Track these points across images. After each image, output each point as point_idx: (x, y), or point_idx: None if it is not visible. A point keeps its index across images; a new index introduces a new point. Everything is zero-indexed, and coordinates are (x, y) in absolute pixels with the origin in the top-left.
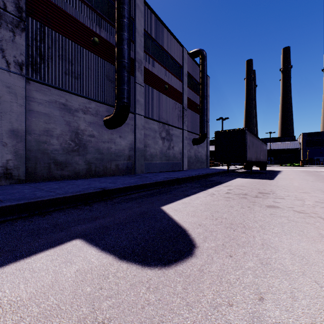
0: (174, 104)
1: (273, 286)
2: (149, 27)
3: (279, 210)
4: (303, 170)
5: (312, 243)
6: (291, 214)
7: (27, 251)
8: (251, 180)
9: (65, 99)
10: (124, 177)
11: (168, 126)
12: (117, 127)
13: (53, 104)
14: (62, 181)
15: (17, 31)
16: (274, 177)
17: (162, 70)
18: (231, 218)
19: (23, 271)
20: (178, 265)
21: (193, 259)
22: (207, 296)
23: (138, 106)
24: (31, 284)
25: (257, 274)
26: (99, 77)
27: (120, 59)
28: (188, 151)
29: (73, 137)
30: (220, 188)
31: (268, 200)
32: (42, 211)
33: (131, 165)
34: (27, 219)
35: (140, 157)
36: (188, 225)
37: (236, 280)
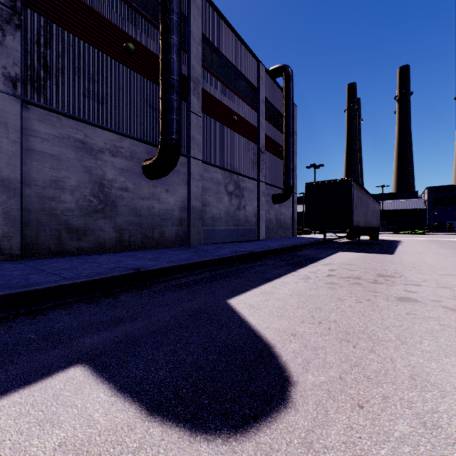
0: (247, 144)
1: None
2: (209, 31)
3: (419, 307)
4: (432, 240)
5: None
6: (441, 313)
7: None
8: (361, 256)
9: (83, 134)
10: (172, 251)
11: (238, 176)
12: (162, 177)
13: (66, 141)
14: (77, 257)
15: (9, 29)
16: (393, 251)
17: (228, 94)
18: (345, 322)
19: None
20: (262, 429)
21: (290, 415)
22: None
23: (193, 145)
24: None
25: (423, 454)
26: (135, 102)
27: (166, 76)
28: (266, 212)
29: (96, 191)
30: (317, 267)
31: (395, 287)
32: (32, 309)
33: (183, 232)
34: (3, 323)
35: (197, 220)
36: (273, 334)
37: None
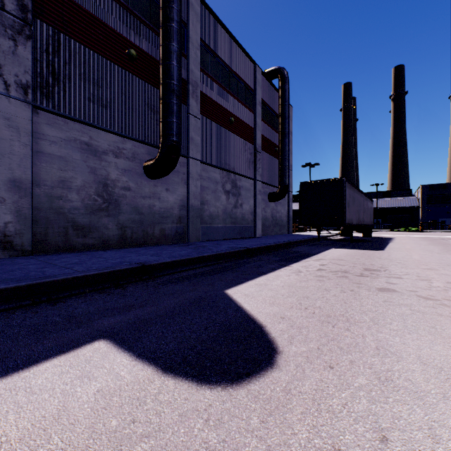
0: (243, 144)
1: (401, 418)
2: (207, 36)
3: (396, 296)
4: (424, 237)
5: (450, 346)
6: (414, 301)
7: (25, 359)
8: (352, 252)
9: (88, 136)
10: (172, 247)
11: (235, 175)
12: (163, 177)
13: (72, 143)
14: (84, 253)
15: (21, 39)
16: (384, 247)
17: (226, 96)
18: (328, 308)
19: (16, 392)
20: (253, 381)
21: (275, 373)
22: (299, 435)
23: (192, 146)
24: (25, 414)
25: (373, 396)
26: (137, 105)
27: (166, 81)
28: (263, 210)
29: (100, 191)
30: (309, 262)
31: (378, 280)
32: (52, 297)
33: (182, 230)
34: (29, 309)
35: (196, 218)
36: (264, 317)
37: (342, 407)
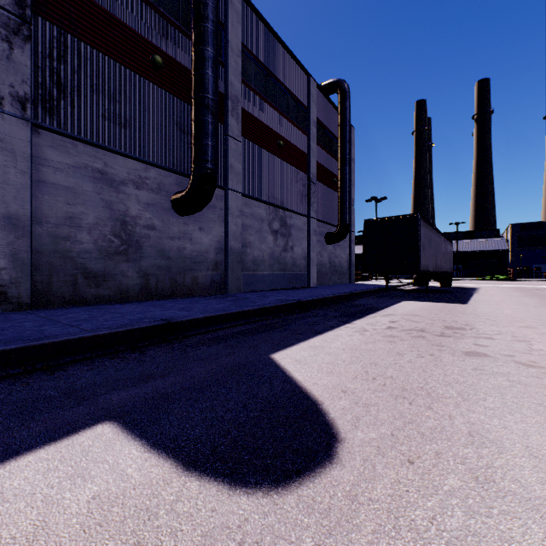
0: (295, 174)
1: (512, 540)
2: (250, 40)
3: (488, 362)
4: (515, 288)
5: None
6: (512, 369)
7: (2, 449)
8: (428, 305)
9: (102, 162)
10: (206, 300)
11: (284, 211)
12: (195, 213)
13: (82, 171)
14: (96, 306)
15: (17, 41)
16: (467, 300)
17: (273, 114)
18: (402, 378)
19: None
20: (305, 483)
21: (335, 470)
22: None
23: (232, 175)
24: None
25: (471, 506)
26: (163, 124)
27: (199, 94)
28: (318, 254)
29: (118, 230)
30: (376, 318)
31: (464, 341)
32: (49, 364)
33: (219, 278)
34: (19, 379)
35: (236, 264)
36: (321, 391)
37: (428, 522)
